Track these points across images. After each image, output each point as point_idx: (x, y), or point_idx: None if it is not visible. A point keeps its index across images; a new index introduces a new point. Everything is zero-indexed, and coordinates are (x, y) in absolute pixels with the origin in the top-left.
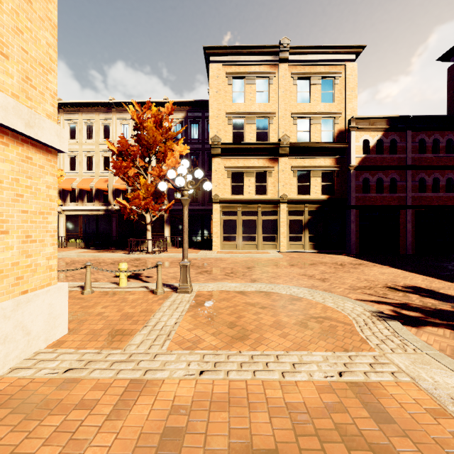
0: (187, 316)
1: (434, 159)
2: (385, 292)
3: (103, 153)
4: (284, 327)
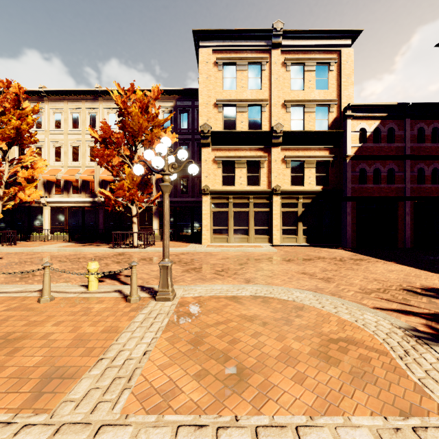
0: (163, 338)
1: (433, 148)
2: (405, 297)
3: (89, 143)
4: (296, 360)
